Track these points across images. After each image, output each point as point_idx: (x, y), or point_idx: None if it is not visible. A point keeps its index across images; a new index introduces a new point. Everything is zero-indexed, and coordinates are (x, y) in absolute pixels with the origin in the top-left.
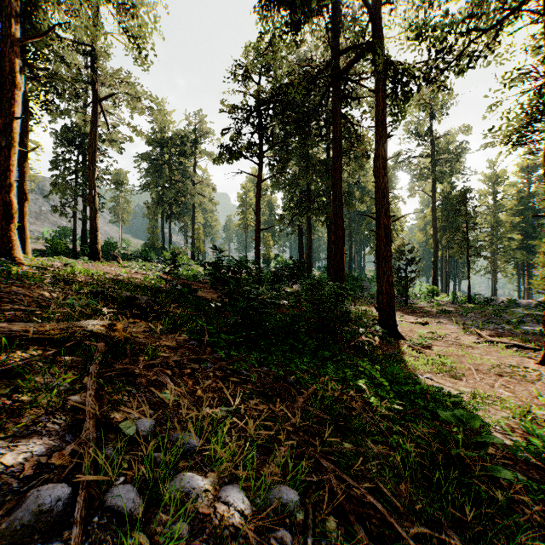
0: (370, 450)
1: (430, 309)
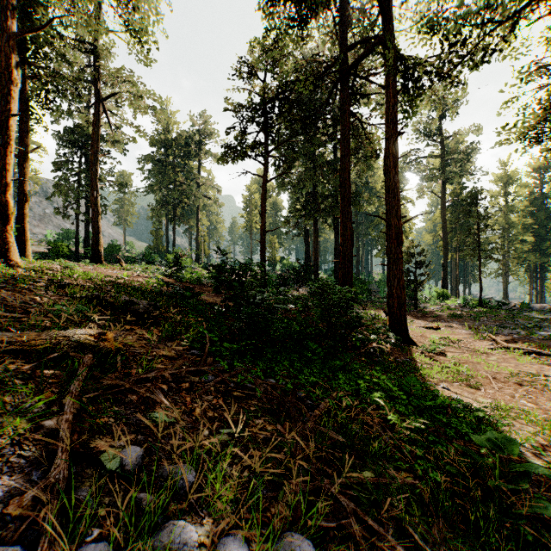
0: (394, 481)
1: (440, 313)
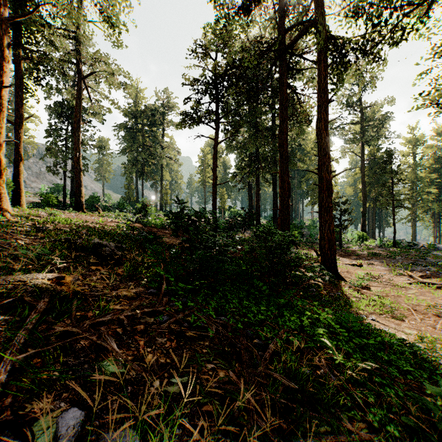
0: (351, 437)
1: (361, 252)
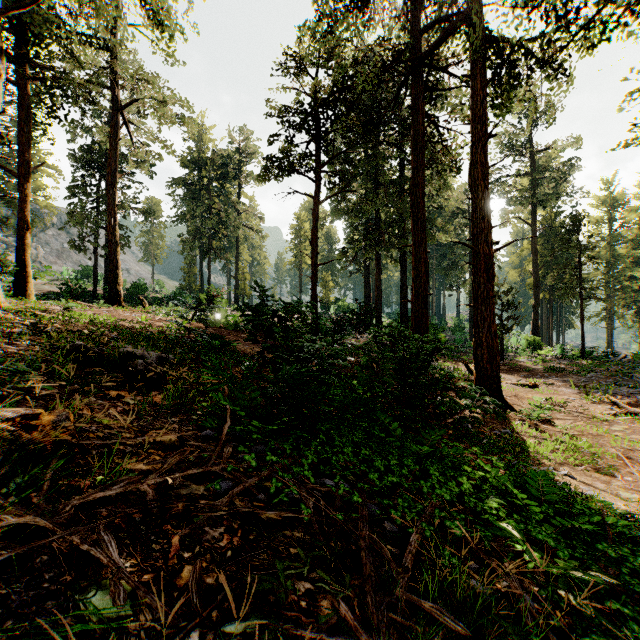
0: None
1: (534, 366)
